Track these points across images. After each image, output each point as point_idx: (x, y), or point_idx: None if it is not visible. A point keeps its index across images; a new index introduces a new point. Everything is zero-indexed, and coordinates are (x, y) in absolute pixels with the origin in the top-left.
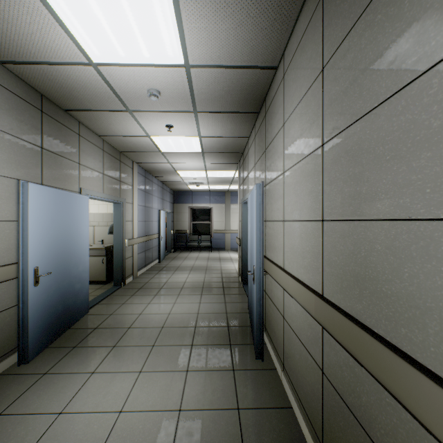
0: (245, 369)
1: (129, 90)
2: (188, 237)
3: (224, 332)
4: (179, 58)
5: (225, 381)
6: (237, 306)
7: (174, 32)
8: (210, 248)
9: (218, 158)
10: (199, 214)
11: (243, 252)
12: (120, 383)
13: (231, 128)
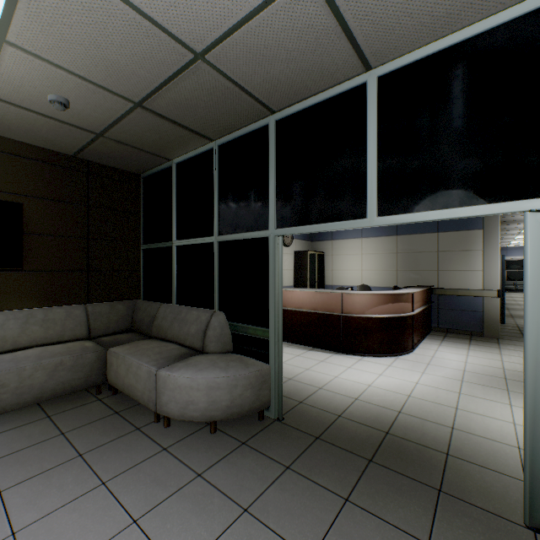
0: None
1: None
2: None
3: None
4: None
5: None
6: None
7: None
8: None
9: None
10: (512, 264)
11: None
12: None
13: None
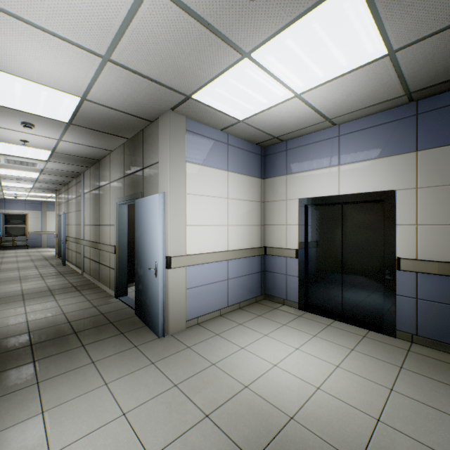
0: (60, 267)
1: (7, 177)
2: (1, 238)
3: (51, 265)
4: (36, 177)
5: (53, 269)
6: (56, 261)
7: (37, 176)
8: (26, 247)
9: (42, 190)
10: (13, 218)
11: (59, 240)
12: (14, 273)
13: (53, 185)
